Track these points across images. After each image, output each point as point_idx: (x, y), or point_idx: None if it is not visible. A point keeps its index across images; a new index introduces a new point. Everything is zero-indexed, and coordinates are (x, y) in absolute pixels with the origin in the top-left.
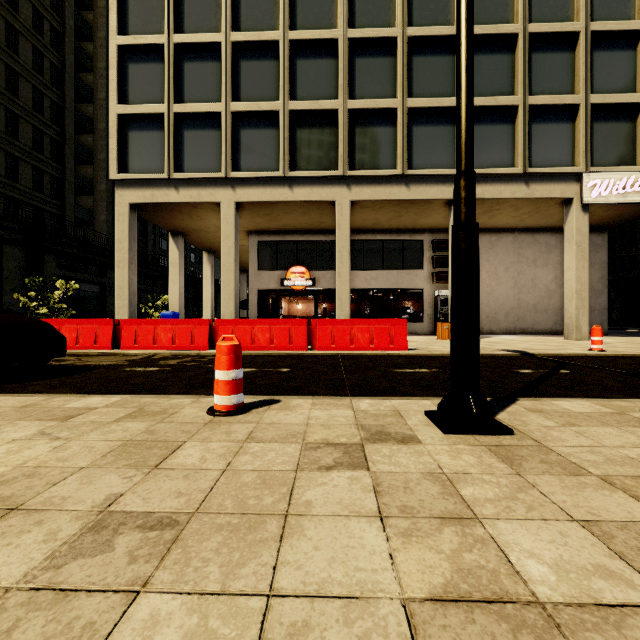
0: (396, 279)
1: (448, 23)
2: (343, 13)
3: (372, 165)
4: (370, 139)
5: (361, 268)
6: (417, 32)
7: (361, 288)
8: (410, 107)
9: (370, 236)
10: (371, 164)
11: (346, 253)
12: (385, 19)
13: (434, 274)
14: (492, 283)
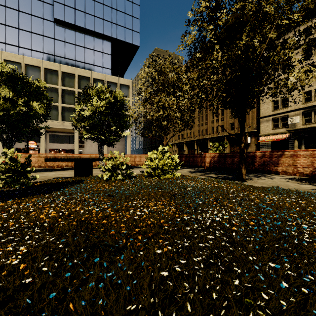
0: (67, 146)
1: (73, 87)
2: (42, 79)
3: (52, 118)
4: (51, 112)
5: (55, 142)
6: (64, 88)
7: (55, 148)
8: (62, 106)
9: (58, 133)
10: (51, 118)
11: (44, 140)
12: (56, 82)
13: (78, 145)
14: (96, 148)
